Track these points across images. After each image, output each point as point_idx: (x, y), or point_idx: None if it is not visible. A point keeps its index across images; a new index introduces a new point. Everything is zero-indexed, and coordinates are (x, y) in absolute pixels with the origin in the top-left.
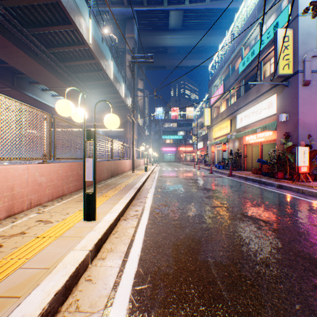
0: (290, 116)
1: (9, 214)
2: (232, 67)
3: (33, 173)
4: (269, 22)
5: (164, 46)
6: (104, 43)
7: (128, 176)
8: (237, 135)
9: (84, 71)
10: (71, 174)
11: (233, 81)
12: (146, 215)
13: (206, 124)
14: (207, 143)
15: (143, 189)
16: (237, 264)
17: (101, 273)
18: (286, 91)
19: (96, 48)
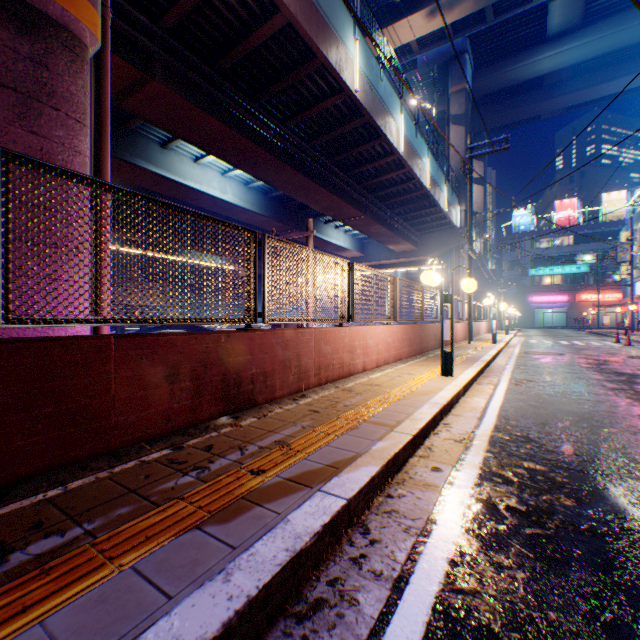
0: None
1: (376, 366)
2: None
3: (385, 333)
4: None
5: (533, 77)
6: (417, 135)
7: (462, 347)
8: None
9: (385, 186)
10: (405, 338)
11: None
12: (503, 384)
13: None
14: None
15: (494, 365)
16: (603, 415)
17: (472, 401)
18: None
19: (407, 151)
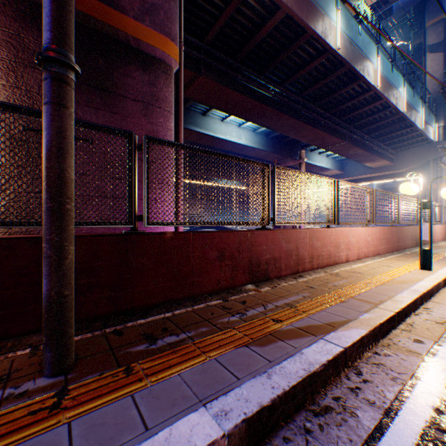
0: None
1: (357, 258)
2: None
3: (364, 233)
4: None
5: None
6: (393, 70)
7: (440, 247)
8: None
9: (362, 116)
10: (382, 237)
11: None
12: None
13: None
14: None
15: None
16: None
17: None
18: None
19: (383, 86)
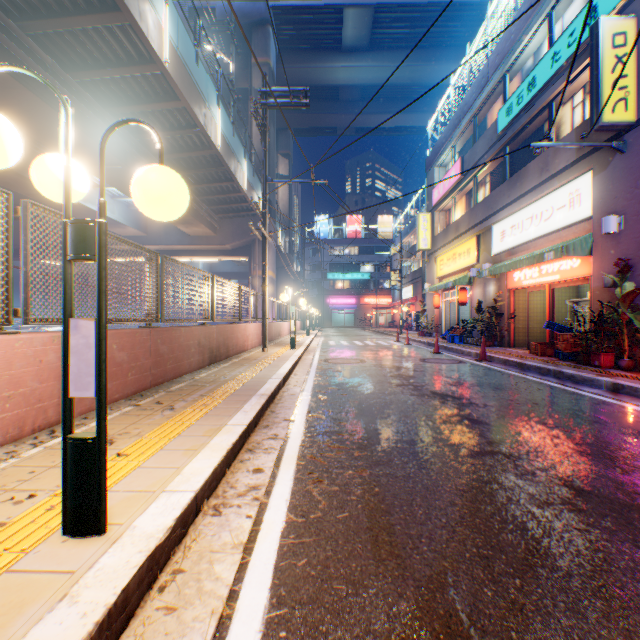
0: (628, 221)
1: None
2: (480, 121)
3: None
4: (571, 11)
5: (332, 84)
6: (201, 66)
7: (250, 360)
8: (494, 269)
9: (157, 128)
10: None
11: (484, 152)
12: (285, 487)
13: (423, 247)
14: (425, 287)
15: (284, 397)
16: None
17: None
18: (617, 164)
19: (181, 74)
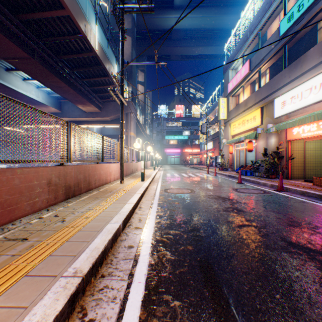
0: None
1: None
2: (262, 35)
3: None
4: None
5: (168, 28)
6: None
7: (106, 192)
8: (281, 126)
9: (54, 34)
10: None
11: (268, 52)
12: None
13: (222, 118)
14: (223, 141)
15: (117, 255)
16: None
17: None
18: None
19: None
